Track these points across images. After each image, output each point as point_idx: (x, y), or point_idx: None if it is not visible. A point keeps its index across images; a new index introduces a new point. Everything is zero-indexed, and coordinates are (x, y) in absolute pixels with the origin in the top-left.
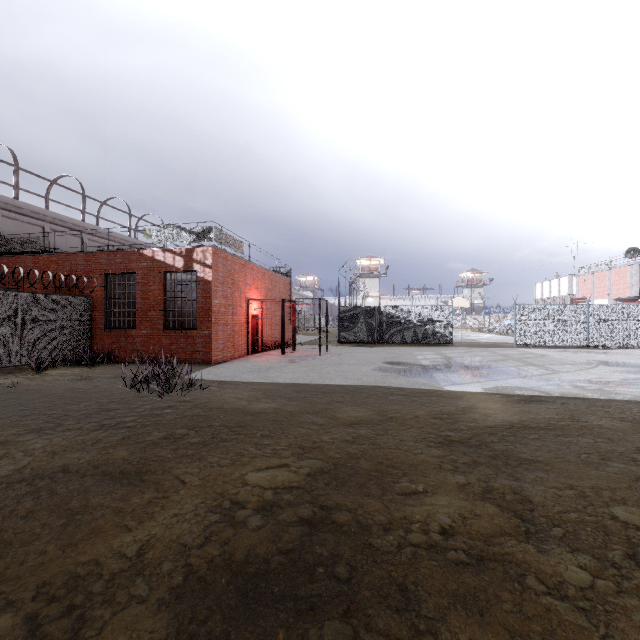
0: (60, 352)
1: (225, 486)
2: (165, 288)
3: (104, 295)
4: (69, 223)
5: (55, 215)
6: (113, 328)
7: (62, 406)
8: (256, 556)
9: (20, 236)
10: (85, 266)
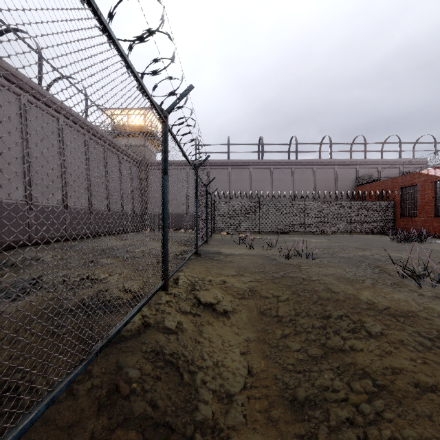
0: (377, 228)
1: (379, 253)
2: (435, 191)
3: (400, 199)
4: (390, 162)
5: (383, 160)
6: (405, 217)
7: (360, 240)
8: (367, 256)
9: (366, 175)
10: (391, 185)
